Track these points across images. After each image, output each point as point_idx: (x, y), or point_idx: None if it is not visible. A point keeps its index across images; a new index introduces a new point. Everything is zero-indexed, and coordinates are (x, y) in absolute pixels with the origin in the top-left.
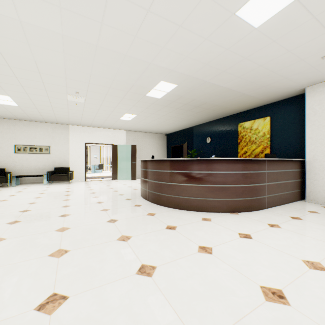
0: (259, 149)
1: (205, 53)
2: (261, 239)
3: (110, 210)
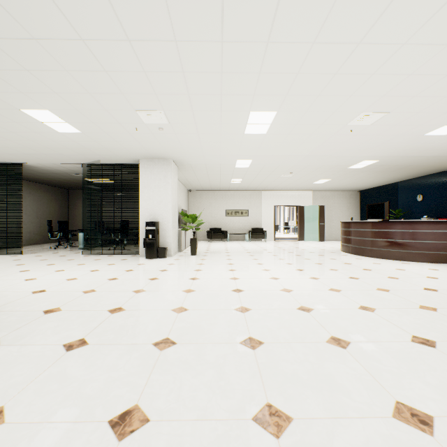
0: None
1: (404, 147)
2: (445, 271)
3: (325, 256)
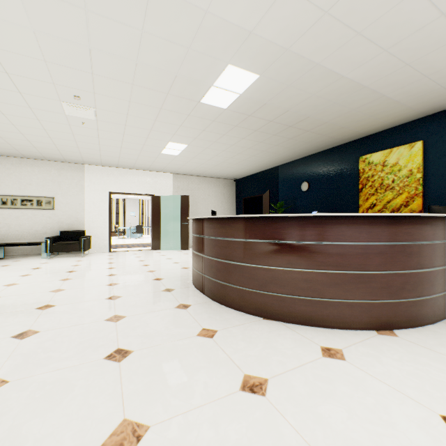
0: (401, 199)
1: None
2: None
3: (125, 321)
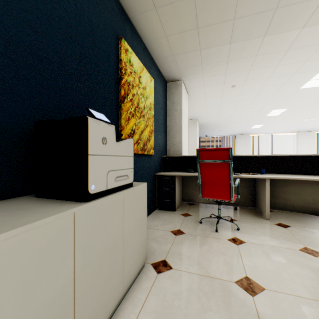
0: (148, 132)
1: None
2: None
3: None
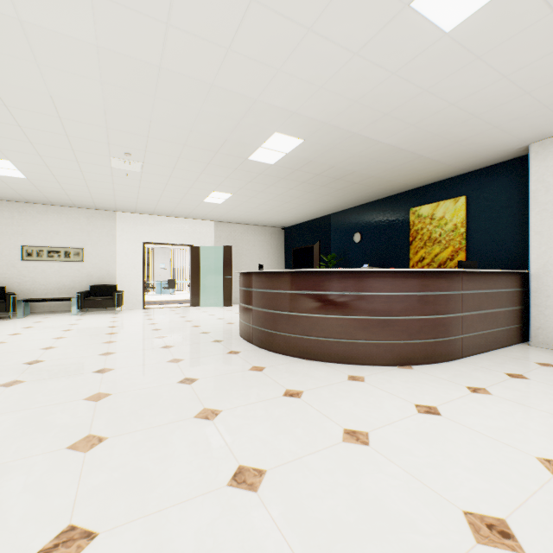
0: (447, 253)
1: (354, 81)
2: (458, 416)
3: (184, 362)
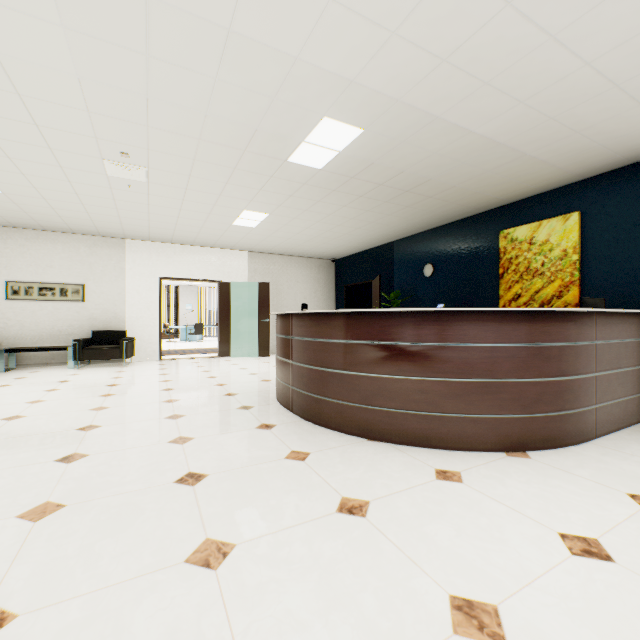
0: (552, 289)
1: (446, 20)
2: None
3: (193, 443)
